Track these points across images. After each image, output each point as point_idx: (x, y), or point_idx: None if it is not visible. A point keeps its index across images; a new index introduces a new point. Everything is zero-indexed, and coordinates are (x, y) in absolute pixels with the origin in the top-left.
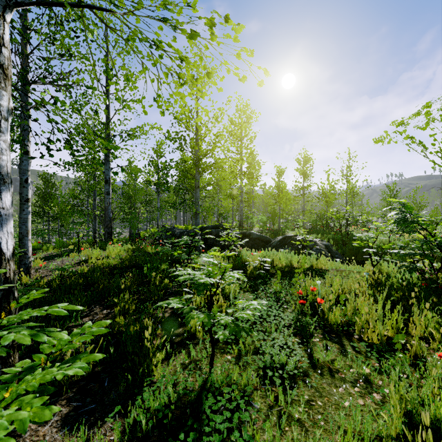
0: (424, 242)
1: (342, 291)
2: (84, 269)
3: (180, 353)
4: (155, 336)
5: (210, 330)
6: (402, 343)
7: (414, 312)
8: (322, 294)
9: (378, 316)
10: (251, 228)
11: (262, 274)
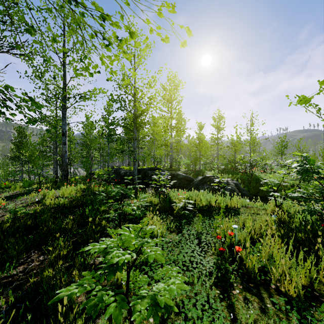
0: (323, 189)
1: (254, 230)
2: (36, 210)
3: (102, 314)
4: (74, 303)
5: (128, 303)
6: (316, 294)
7: (322, 258)
8: (238, 237)
9: (292, 264)
10: (178, 169)
11: (186, 214)
